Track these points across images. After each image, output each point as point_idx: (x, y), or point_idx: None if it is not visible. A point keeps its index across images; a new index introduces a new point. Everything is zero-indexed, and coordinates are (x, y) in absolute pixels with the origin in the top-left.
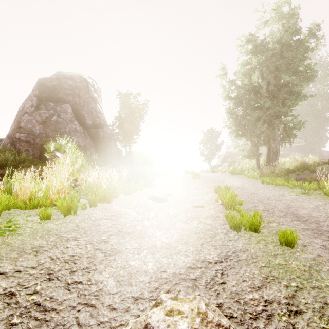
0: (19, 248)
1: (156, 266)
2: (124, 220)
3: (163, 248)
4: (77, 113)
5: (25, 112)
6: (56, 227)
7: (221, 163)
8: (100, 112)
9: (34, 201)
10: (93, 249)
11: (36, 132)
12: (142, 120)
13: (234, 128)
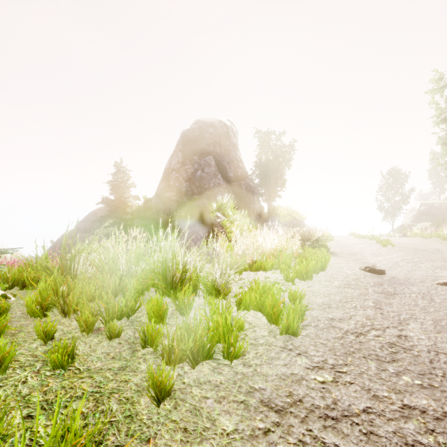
0: (312, 302)
1: None
2: (366, 290)
3: None
4: (219, 165)
5: (173, 170)
6: (313, 289)
7: (413, 222)
8: (240, 160)
9: (257, 264)
10: (377, 313)
11: (183, 190)
12: (288, 165)
13: None
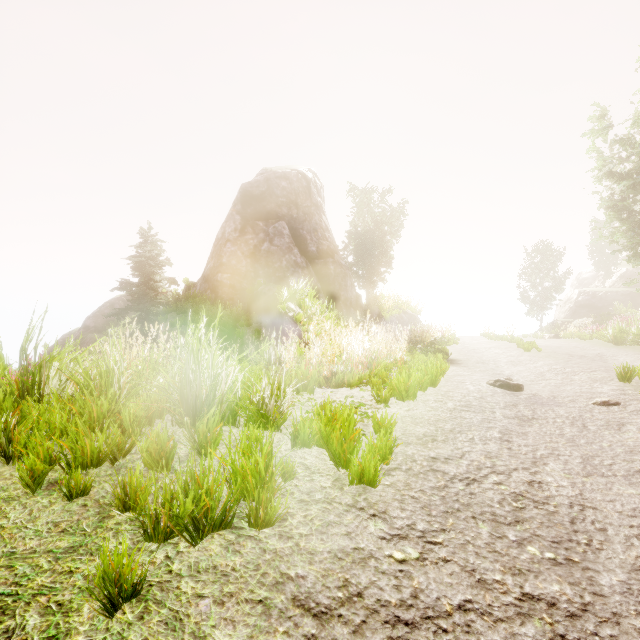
0: (410, 433)
1: (637, 480)
2: (492, 414)
3: (617, 460)
4: (295, 235)
5: (227, 241)
6: (414, 414)
7: (568, 317)
8: (327, 229)
9: (338, 377)
10: (504, 448)
11: (242, 271)
12: (396, 236)
13: (625, 242)
